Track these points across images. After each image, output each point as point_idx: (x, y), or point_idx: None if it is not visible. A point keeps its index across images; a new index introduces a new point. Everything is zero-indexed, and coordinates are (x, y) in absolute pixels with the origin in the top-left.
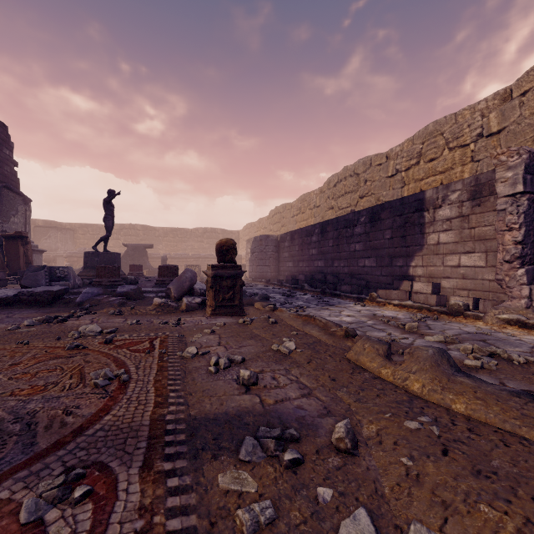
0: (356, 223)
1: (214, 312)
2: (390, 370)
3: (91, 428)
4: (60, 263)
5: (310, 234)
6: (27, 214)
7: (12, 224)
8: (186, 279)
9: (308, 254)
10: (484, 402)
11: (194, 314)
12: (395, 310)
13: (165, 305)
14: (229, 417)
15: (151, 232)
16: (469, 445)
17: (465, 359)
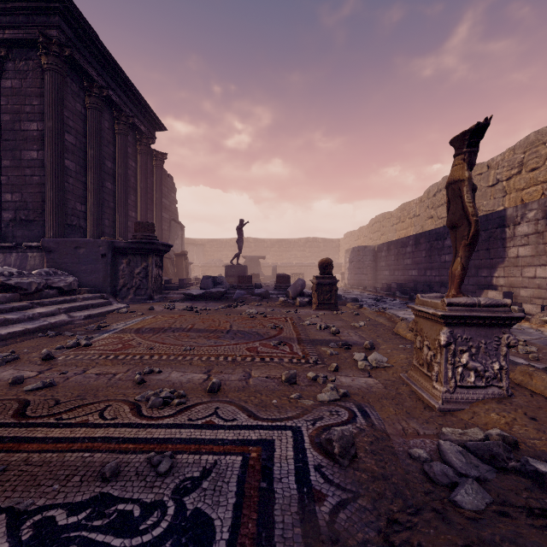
0: (446, 236)
1: (318, 307)
2: (411, 334)
3: (277, 336)
4: (196, 271)
5: (405, 245)
6: (182, 237)
7: (176, 245)
8: (299, 285)
9: (403, 264)
10: None
11: (305, 308)
12: None
13: (286, 302)
14: (325, 340)
15: (260, 244)
16: None
17: None
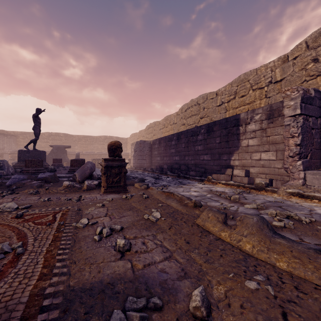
0: (199, 133)
1: (106, 190)
2: (228, 233)
3: None
4: (6, 157)
5: (171, 140)
6: None
7: None
8: (87, 168)
9: (169, 152)
10: (300, 261)
11: (92, 192)
12: (223, 187)
13: (71, 186)
14: (103, 286)
15: (70, 138)
16: (301, 306)
17: (273, 220)
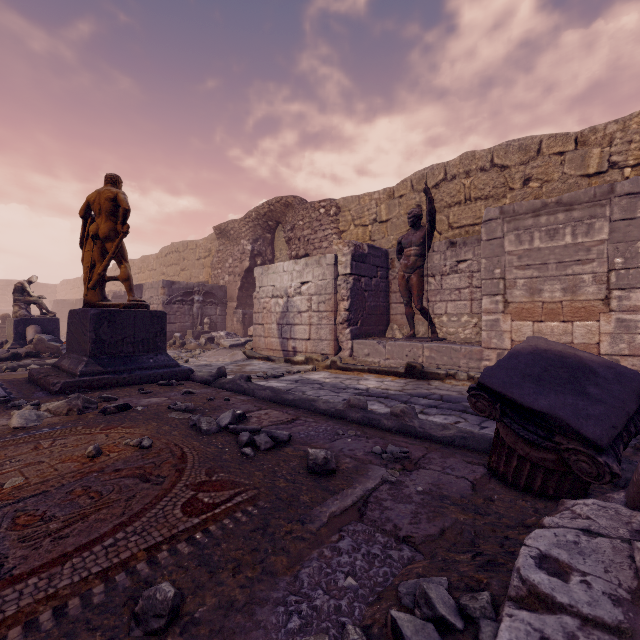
0: None
1: None
2: None
3: None
4: None
5: None
6: None
7: None
8: None
9: None
10: None
11: None
12: None
13: None
14: None
15: None
16: None
17: None
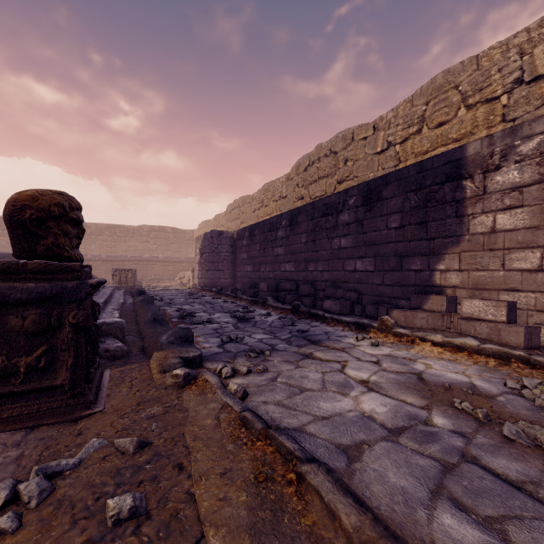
0: (342, 207)
1: None
2: None
3: None
4: None
5: (275, 227)
6: None
7: None
8: None
9: (272, 255)
10: None
11: None
12: (447, 359)
13: None
14: None
15: None
16: None
17: None
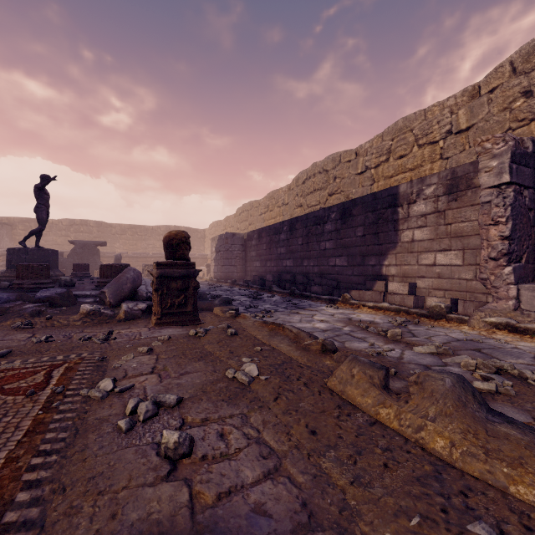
0: (327, 219)
1: (160, 321)
2: (393, 409)
3: None
4: None
5: (279, 231)
6: None
7: None
8: (127, 280)
9: (276, 253)
10: None
11: (135, 324)
12: (371, 313)
13: (96, 314)
14: None
15: (106, 229)
16: None
17: (471, 378)
